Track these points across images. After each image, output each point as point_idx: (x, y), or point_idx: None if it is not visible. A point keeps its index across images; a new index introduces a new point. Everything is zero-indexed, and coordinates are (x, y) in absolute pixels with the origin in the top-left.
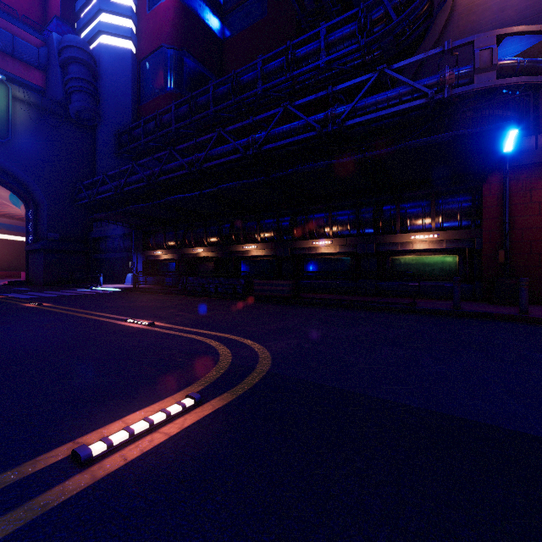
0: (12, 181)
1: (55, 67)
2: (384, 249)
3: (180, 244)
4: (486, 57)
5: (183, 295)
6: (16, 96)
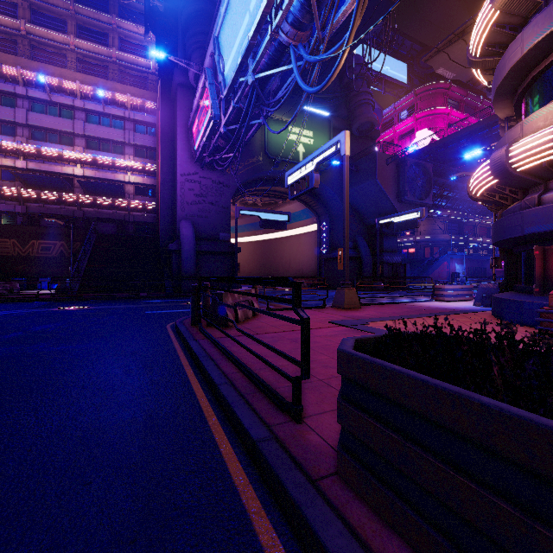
0: None
1: None
2: None
3: None
4: None
5: None
6: None
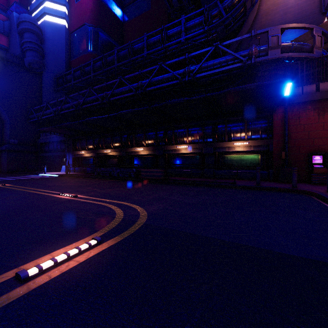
0: None
1: (15, 34)
2: (218, 151)
3: (96, 147)
4: (275, 40)
5: (97, 178)
6: None
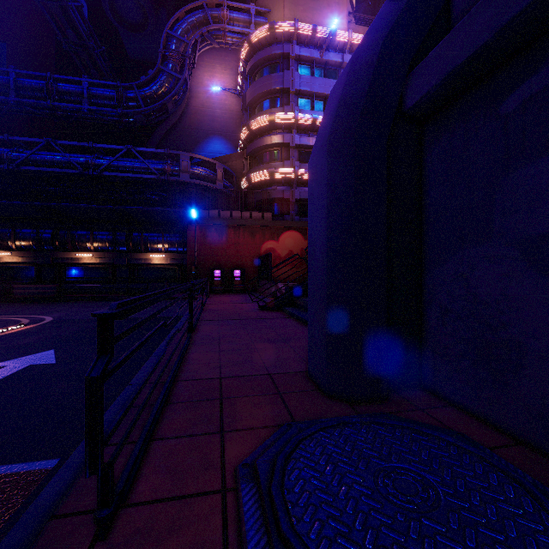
0: None
1: None
2: (134, 262)
3: None
4: (185, 165)
5: None
6: None
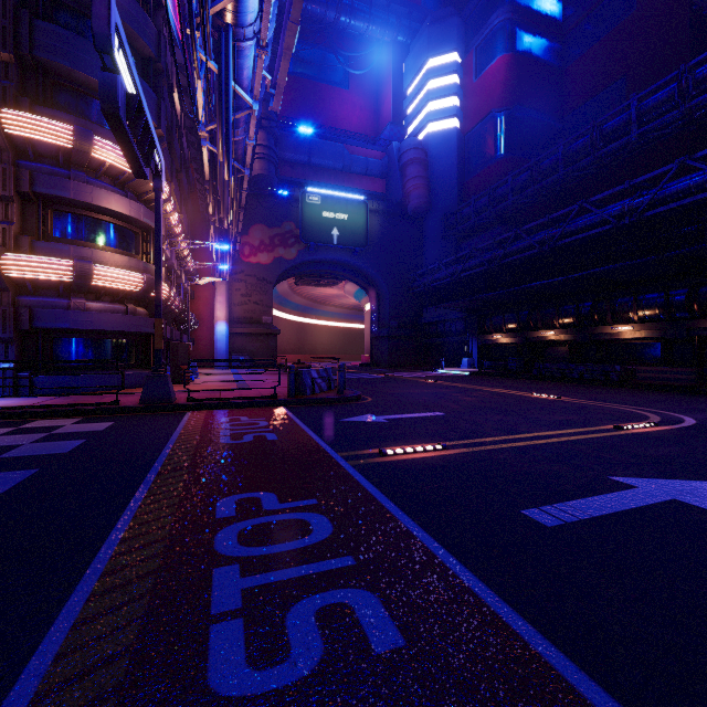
0: (364, 280)
1: (395, 173)
2: None
3: (523, 327)
4: None
5: (541, 380)
6: (370, 209)
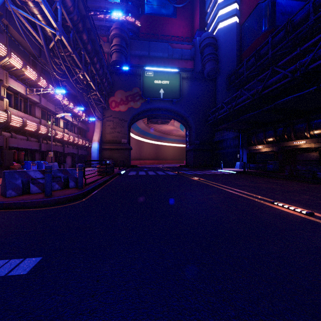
0: (181, 118)
1: (197, 54)
2: None
3: (279, 139)
4: None
5: (292, 179)
6: (183, 77)
